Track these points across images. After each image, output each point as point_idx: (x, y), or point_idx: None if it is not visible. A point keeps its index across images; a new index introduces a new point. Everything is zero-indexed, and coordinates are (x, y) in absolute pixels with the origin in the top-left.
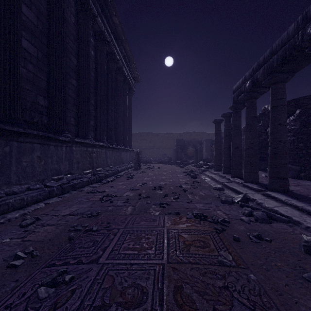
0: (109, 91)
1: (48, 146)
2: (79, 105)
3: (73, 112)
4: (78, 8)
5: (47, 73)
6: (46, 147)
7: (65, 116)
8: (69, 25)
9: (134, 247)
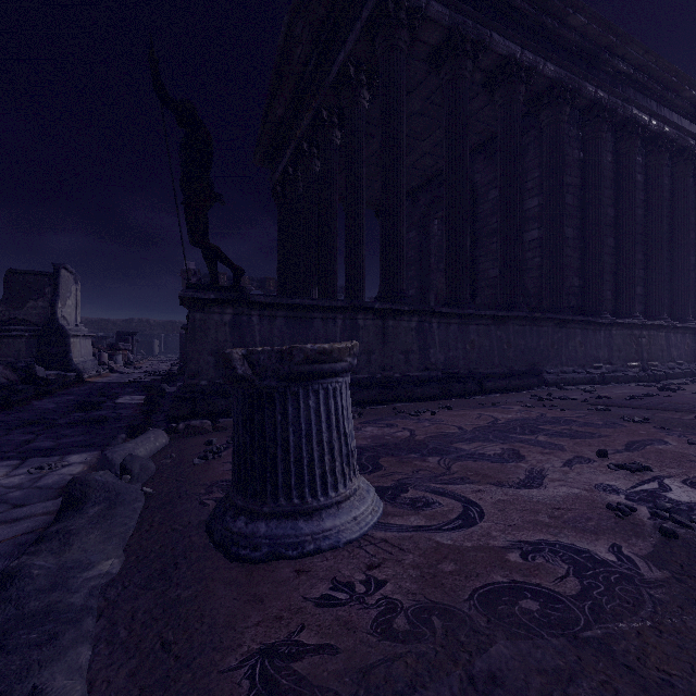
0: (675, 221)
1: (586, 330)
2: (619, 271)
3: (609, 282)
4: (617, 136)
5: (581, 248)
6: (585, 332)
7: (603, 293)
8: (604, 169)
9: (691, 399)
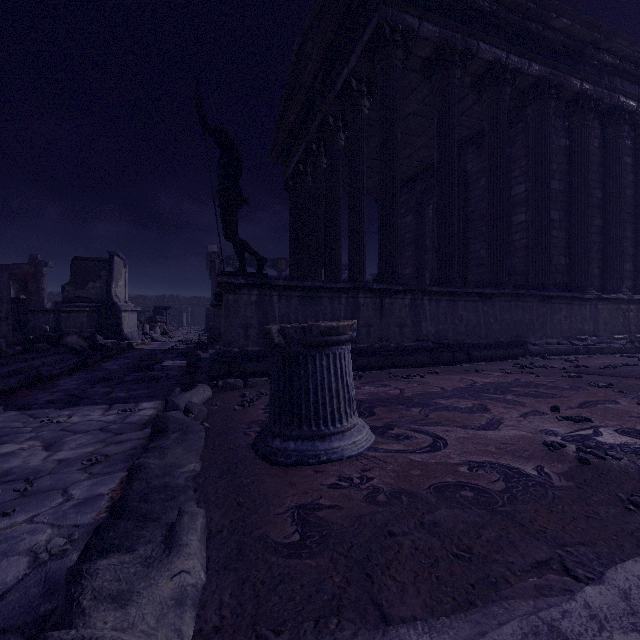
0: None
1: (572, 305)
2: (606, 249)
3: (596, 260)
4: (604, 123)
5: (567, 229)
6: (570, 307)
7: (589, 271)
8: (591, 155)
9: None
